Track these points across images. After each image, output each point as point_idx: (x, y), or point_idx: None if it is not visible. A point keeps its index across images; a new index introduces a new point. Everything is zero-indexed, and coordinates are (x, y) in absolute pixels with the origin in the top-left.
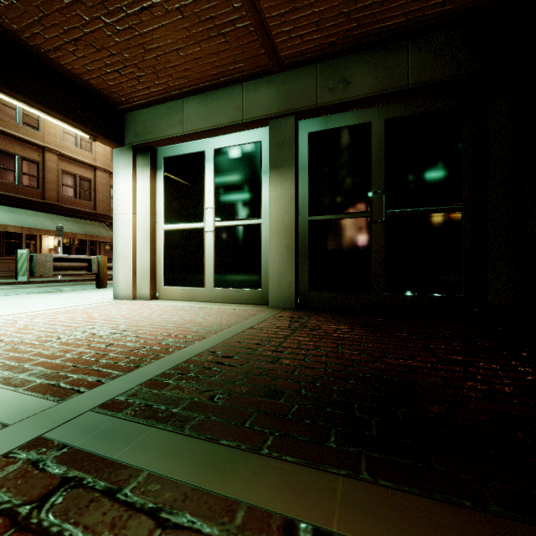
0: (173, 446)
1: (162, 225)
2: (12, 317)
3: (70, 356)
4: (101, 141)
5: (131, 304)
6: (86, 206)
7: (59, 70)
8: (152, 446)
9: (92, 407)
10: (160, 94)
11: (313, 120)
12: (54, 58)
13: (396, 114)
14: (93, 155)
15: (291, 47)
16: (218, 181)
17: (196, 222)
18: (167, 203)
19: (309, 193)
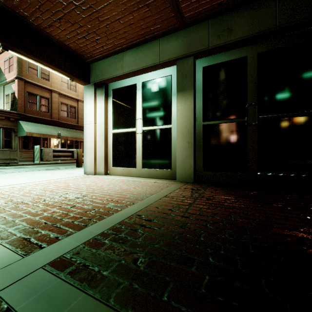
0: None
1: (111, 130)
2: (24, 185)
3: (46, 214)
4: (77, 81)
5: (92, 177)
6: (73, 121)
7: (52, 40)
8: None
9: (44, 264)
10: (109, 50)
11: (206, 58)
12: (49, 32)
13: (266, 49)
14: (77, 93)
15: (192, 9)
16: (144, 102)
17: (131, 127)
18: (114, 116)
19: (203, 106)
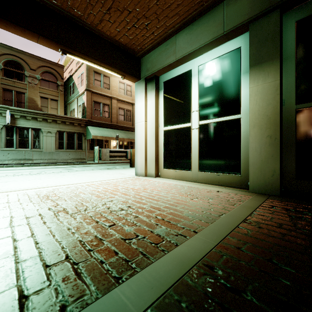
0: None
1: (162, 127)
2: (78, 185)
3: (76, 236)
4: (128, 78)
5: (143, 180)
6: (129, 124)
7: (104, 38)
8: None
9: None
10: (160, 36)
11: (302, 6)
12: (101, 29)
13: None
14: (132, 97)
15: None
16: (201, 89)
17: (185, 123)
18: (166, 112)
19: (296, 81)
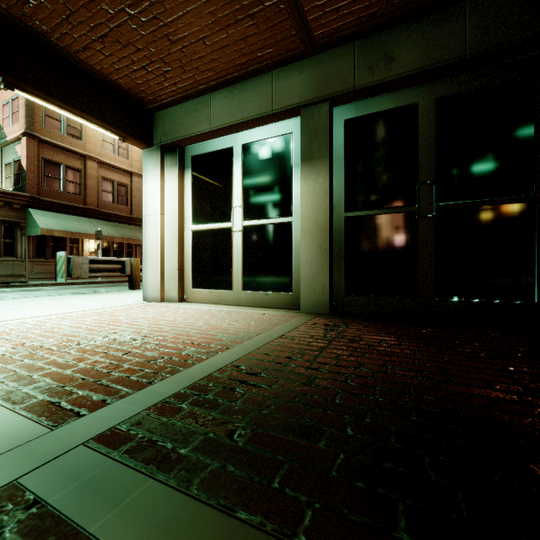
0: (172, 517)
1: (190, 226)
2: (42, 319)
3: (83, 366)
4: (131, 142)
5: (158, 306)
6: (123, 210)
7: (89, 71)
8: (144, 514)
9: (86, 439)
10: (187, 90)
11: (350, 105)
12: (84, 58)
13: (449, 91)
14: (129, 161)
15: (326, 24)
16: (246, 178)
17: (224, 222)
18: (195, 202)
19: (345, 186)
